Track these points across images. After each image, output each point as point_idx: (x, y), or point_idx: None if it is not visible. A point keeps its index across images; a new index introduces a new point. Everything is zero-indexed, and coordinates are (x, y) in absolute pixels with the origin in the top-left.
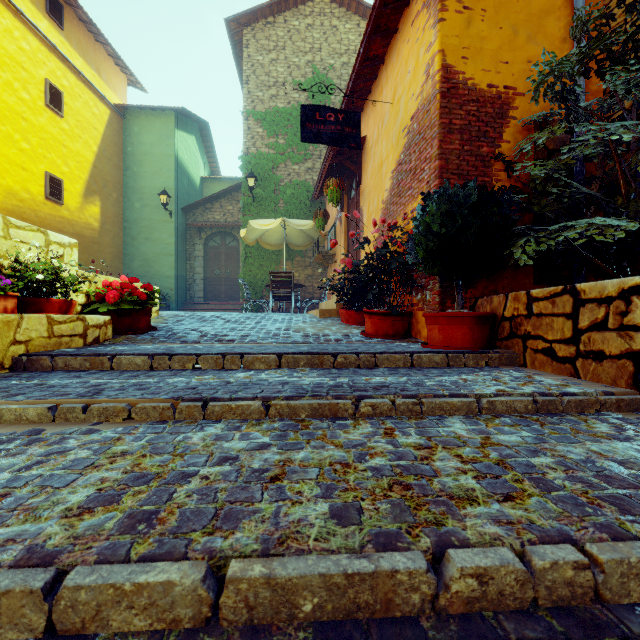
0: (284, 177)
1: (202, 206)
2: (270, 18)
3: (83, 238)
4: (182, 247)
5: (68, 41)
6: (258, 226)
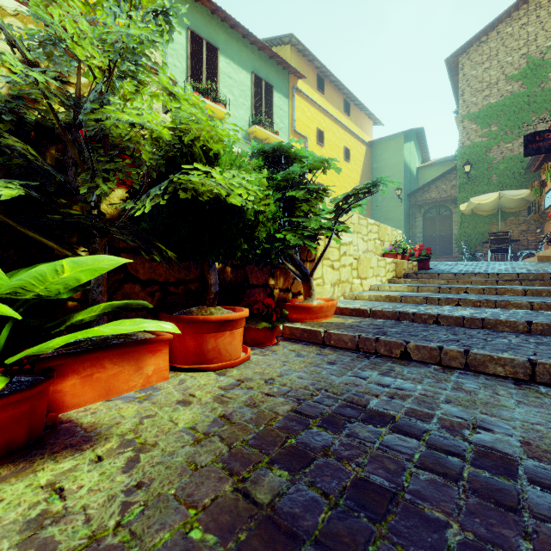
0: (496, 156)
1: (421, 190)
2: (483, 38)
3: None
4: (407, 221)
5: (350, 120)
6: (477, 202)
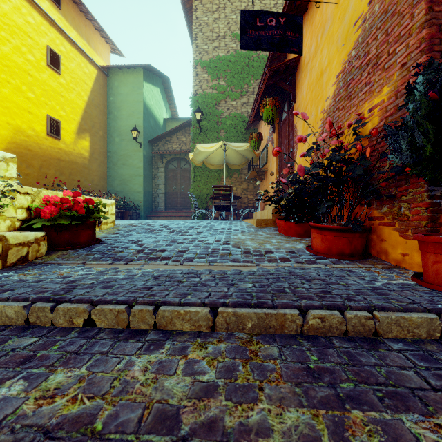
0: (224, 111)
1: (163, 139)
2: None
3: (76, 164)
4: (149, 170)
5: (65, 18)
6: (203, 149)
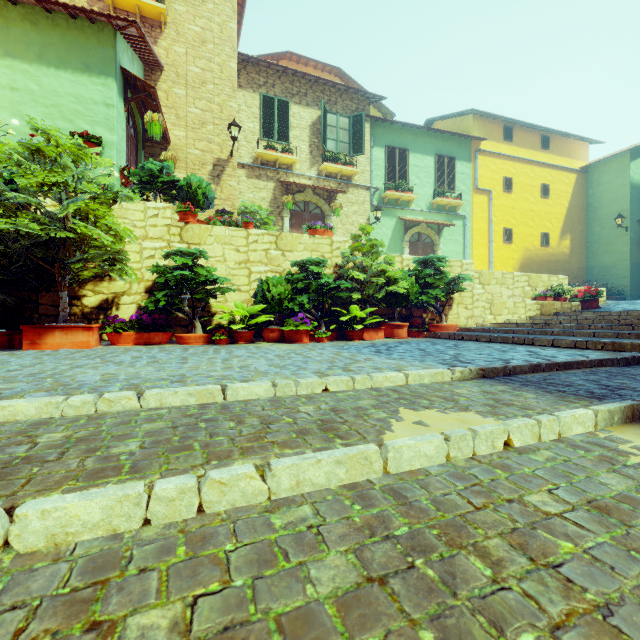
0: None
1: None
2: None
3: (559, 262)
4: (638, 251)
5: (551, 153)
6: None
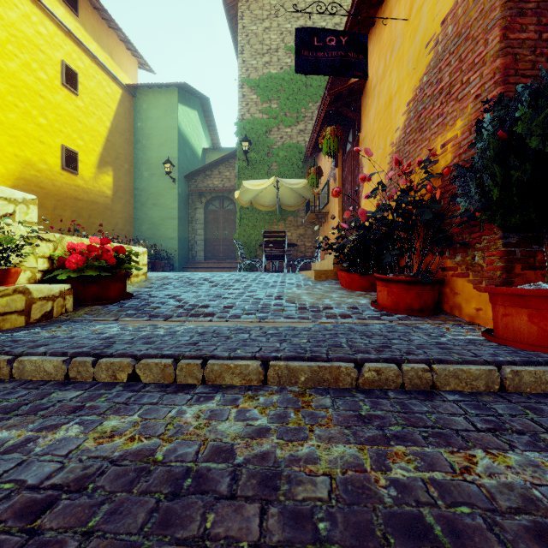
0: (277, 140)
1: (202, 173)
2: None
3: (97, 205)
4: (185, 211)
5: (83, 27)
6: (251, 186)
